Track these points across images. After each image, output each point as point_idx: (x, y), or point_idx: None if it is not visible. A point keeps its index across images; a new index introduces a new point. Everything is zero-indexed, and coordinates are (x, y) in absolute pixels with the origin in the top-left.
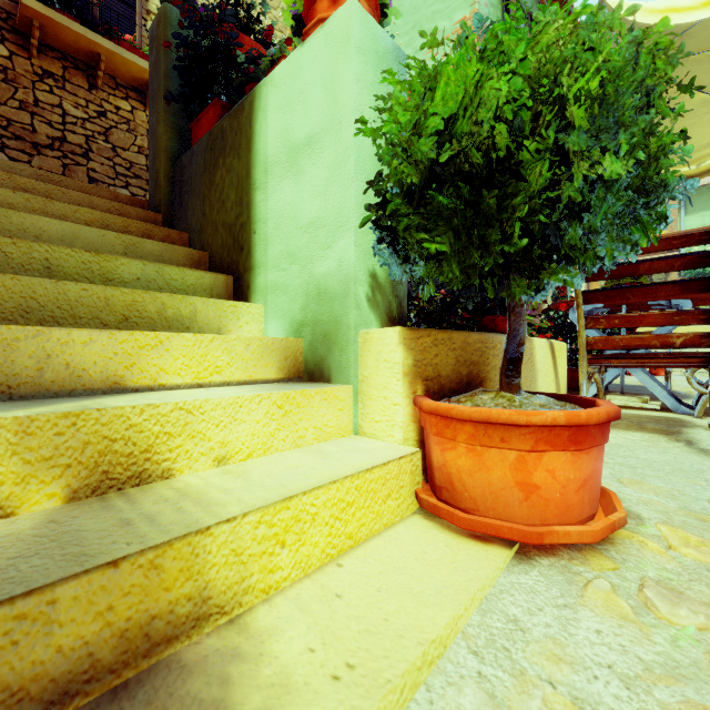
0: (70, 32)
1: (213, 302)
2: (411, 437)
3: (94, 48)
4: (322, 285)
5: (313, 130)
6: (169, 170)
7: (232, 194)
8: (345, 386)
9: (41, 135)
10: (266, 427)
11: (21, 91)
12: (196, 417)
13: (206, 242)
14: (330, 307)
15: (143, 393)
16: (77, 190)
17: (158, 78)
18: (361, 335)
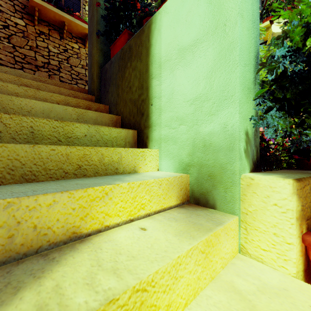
0: (51, 12)
1: (131, 150)
2: (300, 269)
3: (62, 19)
4: (207, 140)
5: (199, 34)
6: (98, 72)
7: (136, 82)
8: (234, 218)
9: (39, 61)
10: (195, 273)
11: (30, 41)
12: (149, 292)
13: (120, 110)
14: (214, 156)
15: (94, 239)
16: (53, 85)
17: (92, 25)
18: (244, 179)
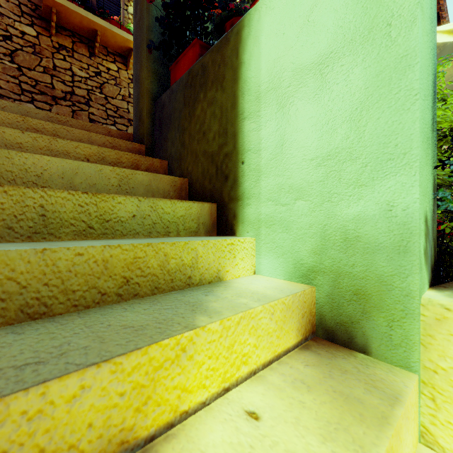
0: (76, 15)
1: (212, 243)
2: None
3: (93, 26)
4: (351, 230)
5: (334, 43)
6: (150, 108)
7: (214, 125)
8: (414, 382)
9: (58, 91)
10: None
11: (44, 60)
12: None
13: (186, 169)
14: (366, 260)
15: (163, 451)
16: (79, 128)
17: (141, 33)
18: (429, 307)
